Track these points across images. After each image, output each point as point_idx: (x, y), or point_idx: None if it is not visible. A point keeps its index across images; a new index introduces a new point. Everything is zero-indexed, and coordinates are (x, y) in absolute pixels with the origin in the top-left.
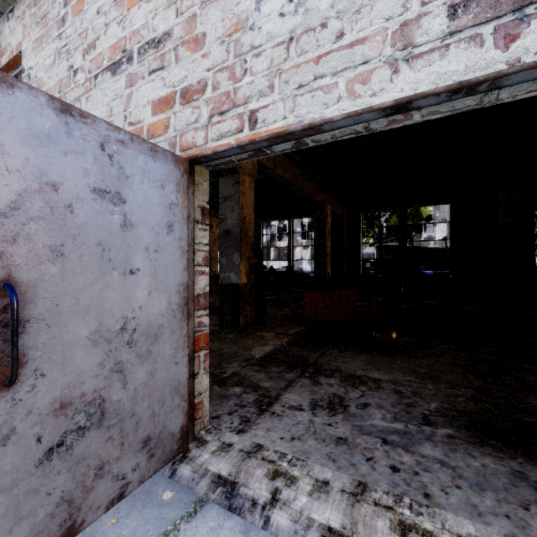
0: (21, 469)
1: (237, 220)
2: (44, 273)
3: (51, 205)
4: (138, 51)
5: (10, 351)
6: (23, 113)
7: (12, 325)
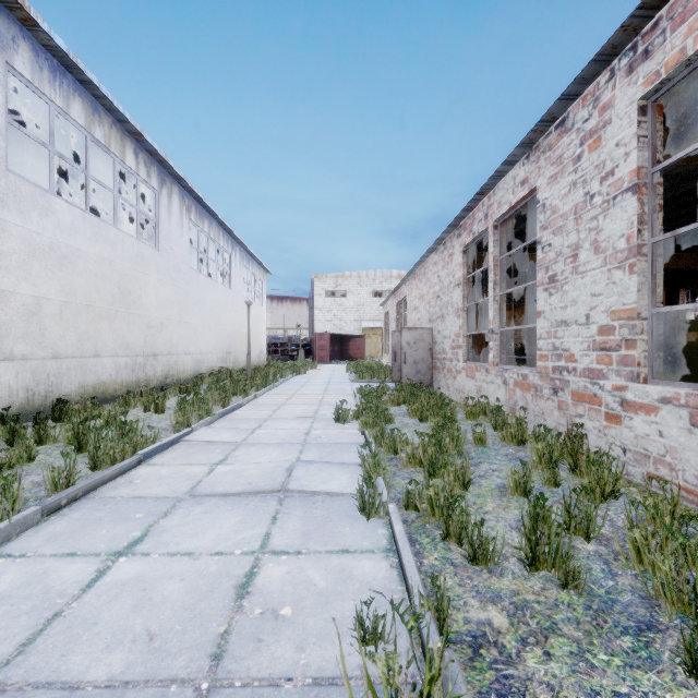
0: (396, 371)
1: (474, 329)
2: (398, 351)
3: (399, 343)
4: (416, 308)
5: (395, 358)
6: (396, 334)
7: (395, 356)
